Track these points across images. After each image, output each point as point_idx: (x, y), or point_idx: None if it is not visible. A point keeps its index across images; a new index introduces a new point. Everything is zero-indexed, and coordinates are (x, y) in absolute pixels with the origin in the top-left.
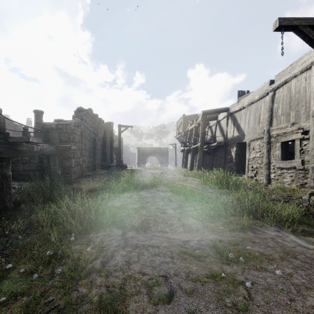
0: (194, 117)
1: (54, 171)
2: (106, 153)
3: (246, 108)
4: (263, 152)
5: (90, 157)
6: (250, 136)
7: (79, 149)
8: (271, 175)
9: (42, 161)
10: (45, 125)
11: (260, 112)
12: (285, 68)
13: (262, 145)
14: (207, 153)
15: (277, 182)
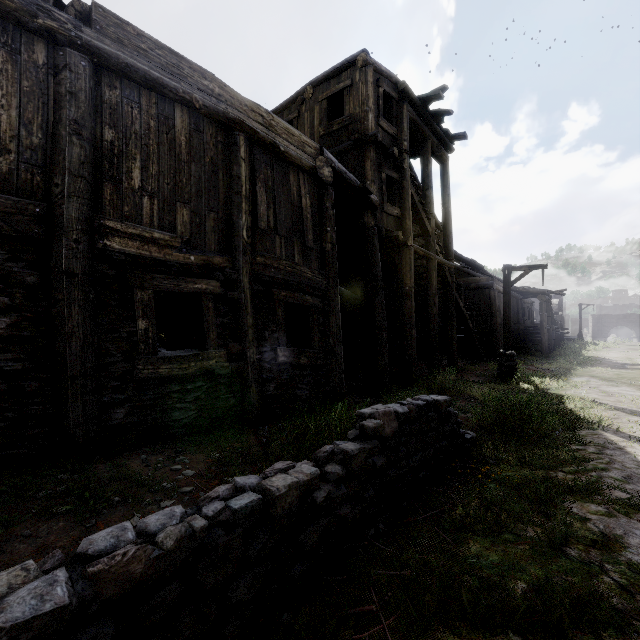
0: None
1: (562, 339)
2: None
3: None
4: None
5: None
6: None
7: None
8: None
9: None
10: None
11: None
12: None
13: None
14: None
15: None
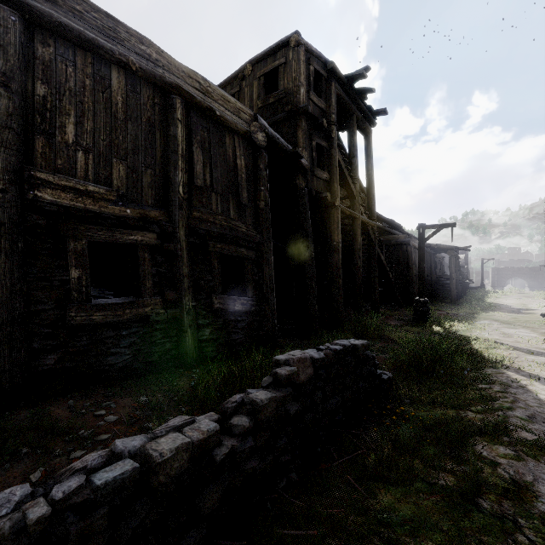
0: None
1: (467, 288)
2: None
3: None
4: None
5: None
6: None
7: None
8: None
9: None
10: None
11: None
12: None
13: None
14: None
15: None
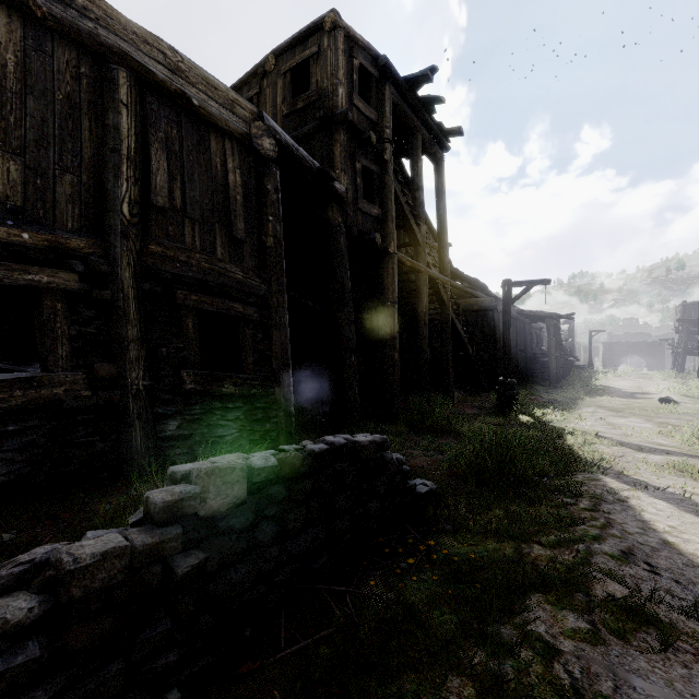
0: None
1: (572, 367)
2: None
3: None
4: None
5: None
6: None
7: None
8: None
9: None
10: None
11: None
12: None
13: None
14: None
15: None
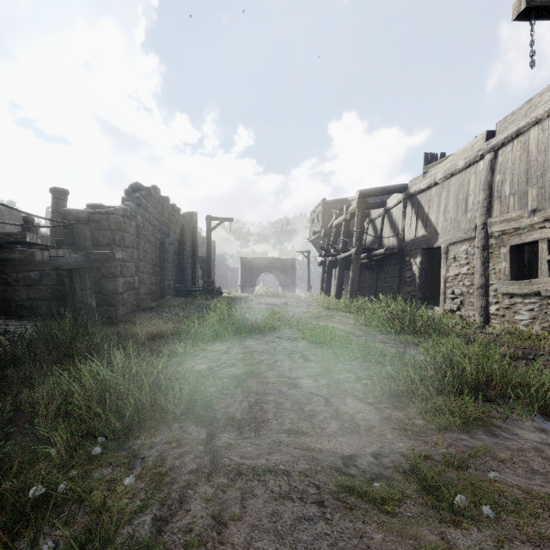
0: (341, 204)
1: (82, 301)
2: (185, 268)
3: (439, 185)
4: (475, 265)
5: (154, 275)
6: (448, 236)
7: (133, 260)
8: (489, 308)
9: (64, 281)
10: (69, 215)
11: (468, 191)
12: (517, 109)
13: (473, 253)
14: (366, 267)
15: (502, 320)
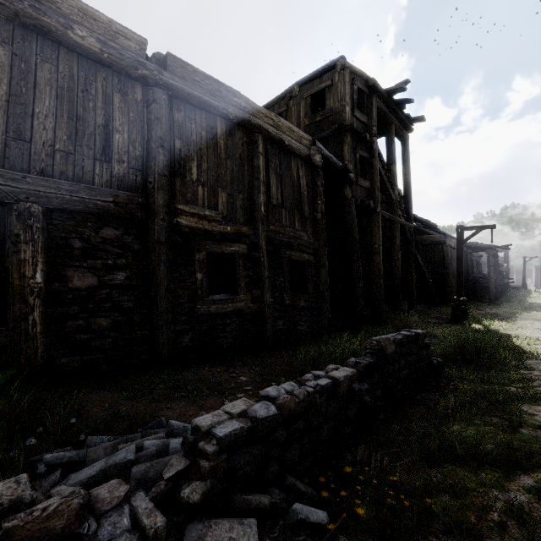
0: None
1: (507, 287)
2: None
3: None
4: None
5: None
6: None
7: None
8: None
9: None
10: None
11: None
12: None
13: None
14: None
15: None
